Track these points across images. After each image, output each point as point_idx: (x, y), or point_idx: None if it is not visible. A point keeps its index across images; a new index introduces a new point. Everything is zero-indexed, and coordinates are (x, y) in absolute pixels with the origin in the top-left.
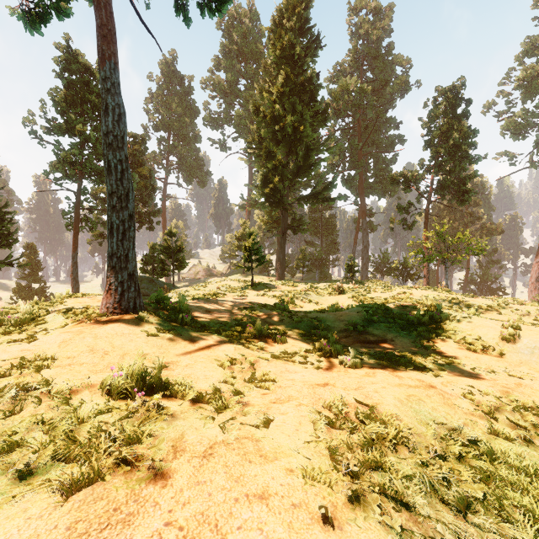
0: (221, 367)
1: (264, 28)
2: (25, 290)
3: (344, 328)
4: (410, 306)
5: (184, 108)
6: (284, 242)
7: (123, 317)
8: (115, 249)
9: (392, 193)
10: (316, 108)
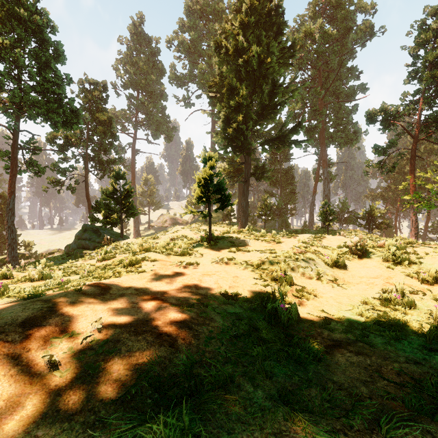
0: None
1: None
2: None
3: None
4: None
5: (150, 67)
6: (247, 189)
7: None
8: None
9: (354, 141)
10: (282, 44)
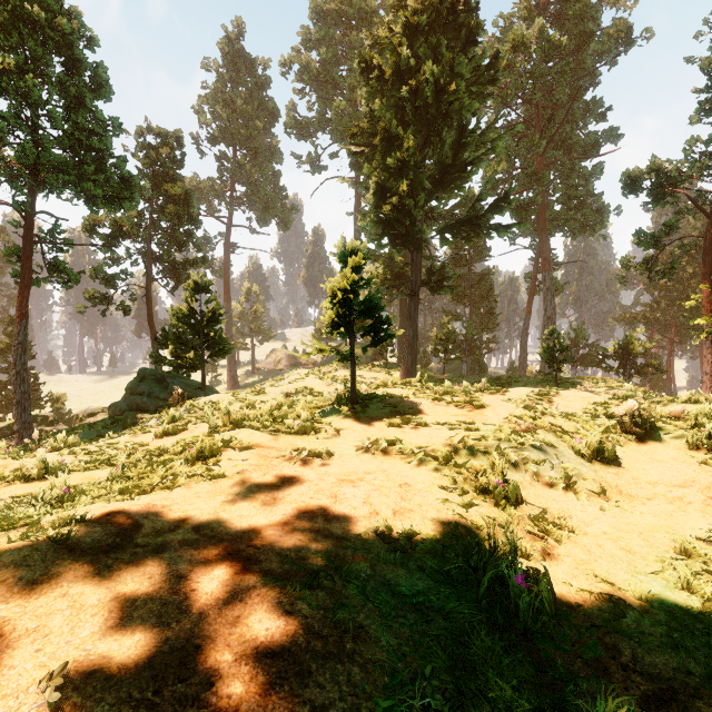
0: None
1: None
2: (6, 389)
3: None
4: None
5: (255, 108)
6: (415, 307)
7: None
8: None
9: (598, 226)
10: (475, 62)
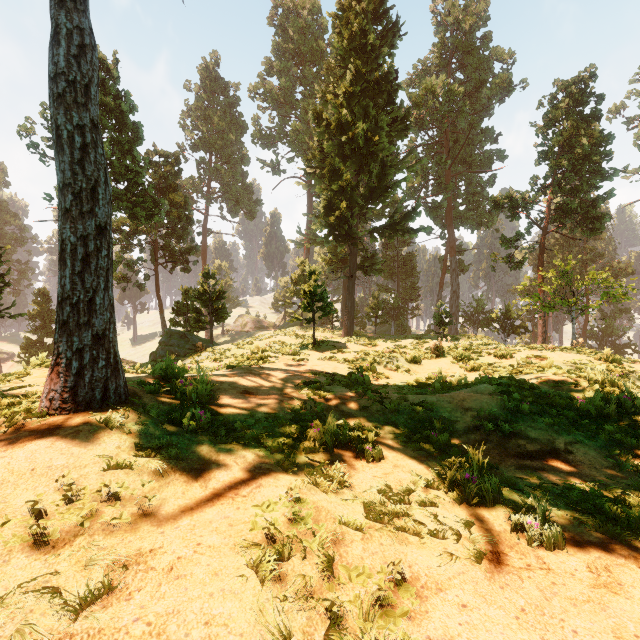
0: (254, 572)
1: (328, 14)
2: (36, 346)
3: (474, 423)
4: (566, 381)
5: (228, 122)
6: (352, 285)
7: (76, 418)
8: (68, 290)
9: (490, 223)
10: (394, 114)
